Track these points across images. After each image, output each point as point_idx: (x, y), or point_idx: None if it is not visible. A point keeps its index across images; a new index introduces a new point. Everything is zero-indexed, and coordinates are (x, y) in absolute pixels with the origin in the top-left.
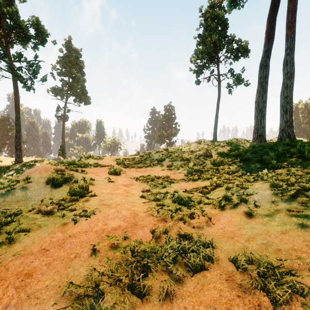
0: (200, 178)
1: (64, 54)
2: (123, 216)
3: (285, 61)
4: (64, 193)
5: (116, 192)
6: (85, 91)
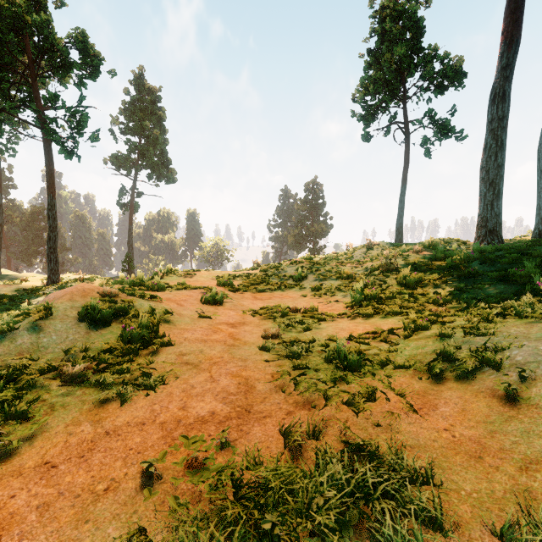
0: (379, 313)
1: (132, 96)
2: (223, 391)
3: None
4: (111, 339)
5: (211, 338)
6: (166, 160)
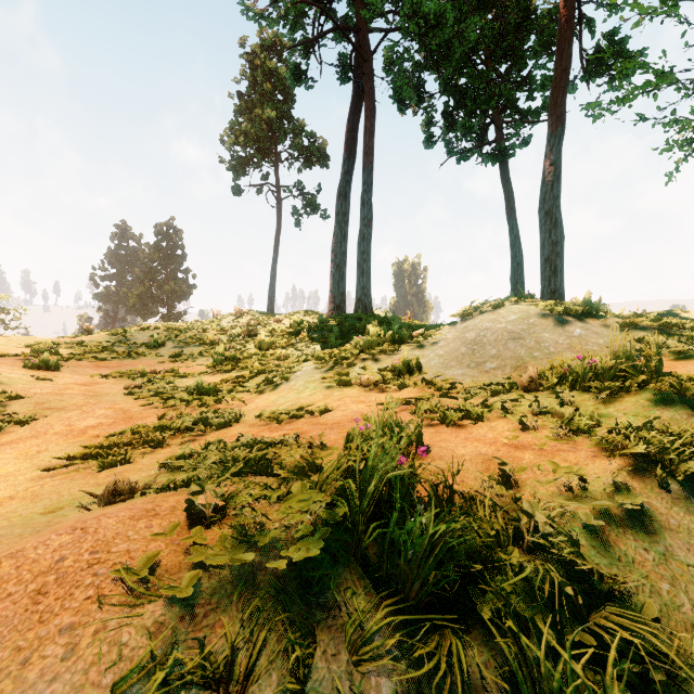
0: (236, 369)
1: None
2: (103, 415)
3: (362, 200)
4: None
5: (67, 392)
6: None
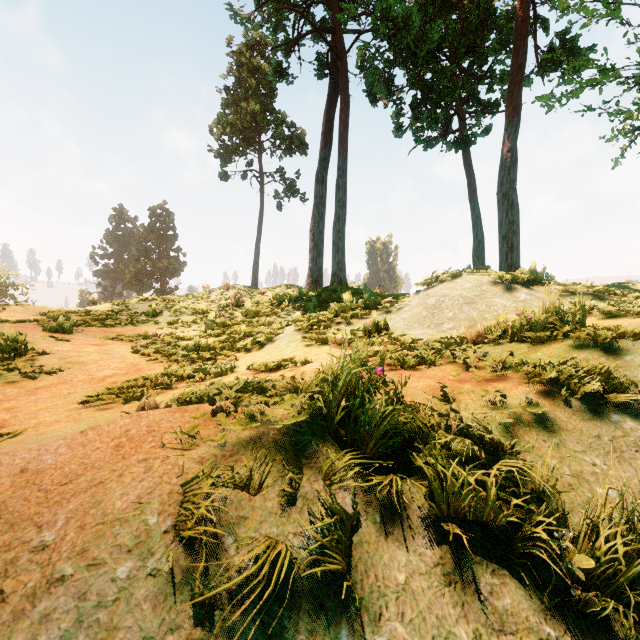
0: (226, 333)
1: None
2: (116, 367)
3: (338, 184)
4: None
5: (84, 350)
6: None
